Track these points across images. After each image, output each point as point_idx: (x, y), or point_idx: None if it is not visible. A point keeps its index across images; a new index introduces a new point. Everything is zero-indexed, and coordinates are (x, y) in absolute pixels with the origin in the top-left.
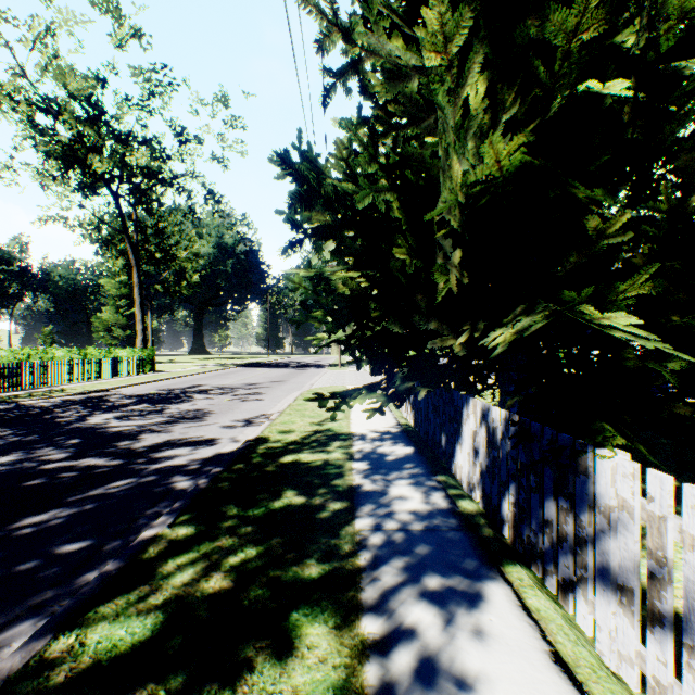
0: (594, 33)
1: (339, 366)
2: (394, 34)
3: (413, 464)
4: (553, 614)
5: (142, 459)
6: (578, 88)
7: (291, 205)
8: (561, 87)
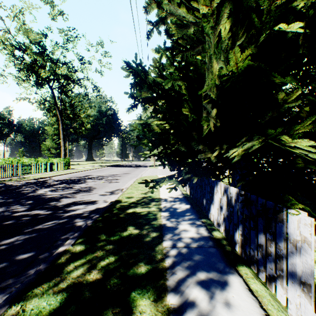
0: (283, 0)
1: (154, 166)
2: (182, 5)
3: (190, 213)
4: (264, 293)
5: (61, 211)
6: (274, 28)
7: (131, 87)
8: (265, 29)
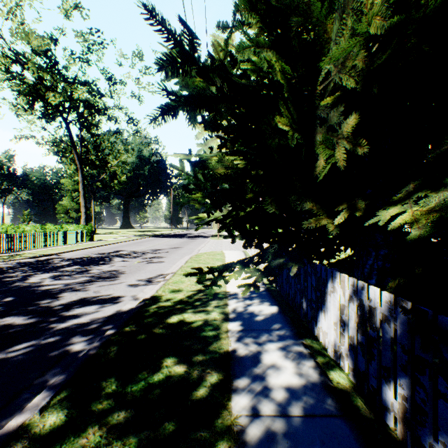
0: None
1: (218, 237)
2: None
3: (279, 324)
4: None
5: (54, 318)
6: None
7: (161, 69)
8: None
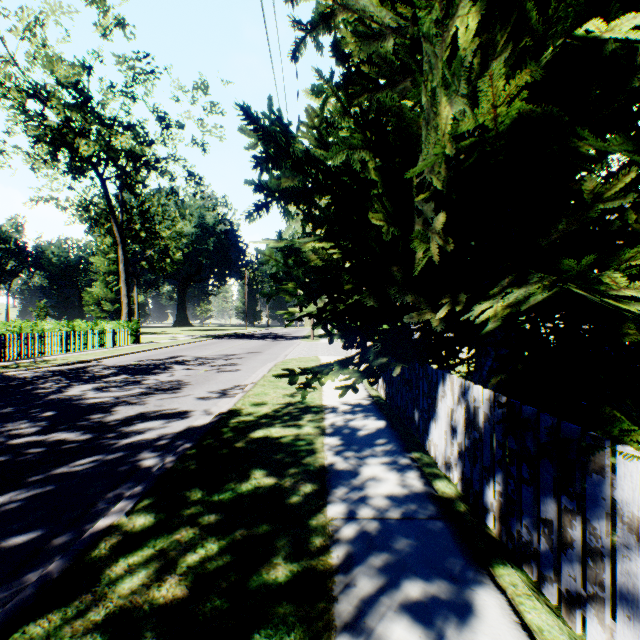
0: None
1: (312, 337)
2: None
3: (385, 439)
4: (559, 635)
5: (113, 434)
6: (575, 33)
7: (256, 166)
8: (555, 34)
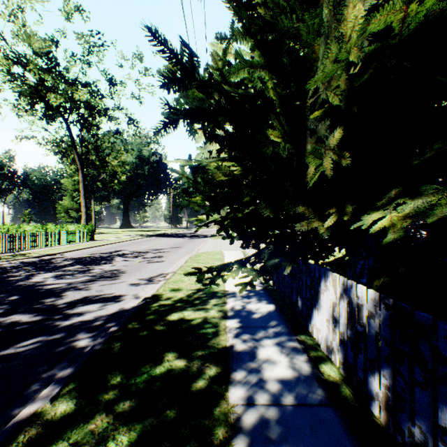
0: None
1: (217, 236)
2: None
3: (275, 322)
4: None
5: (59, 316)
6: None
7: (164, 86)
8: None
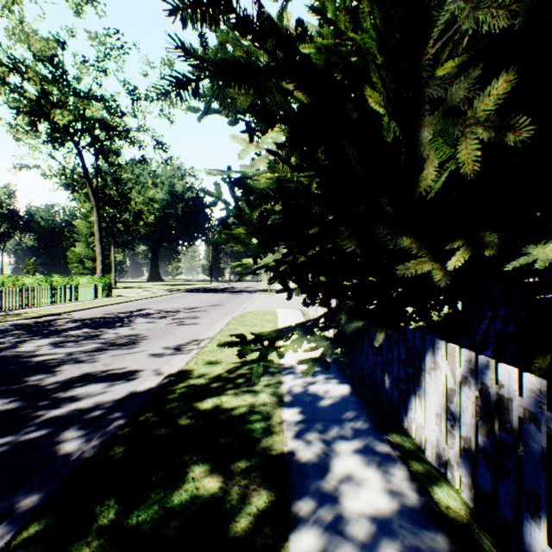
0: None
1: (268, 291)
2: None
3: (353, 412)
4: None
5: (44, 402)
6: None
7: (174, 11)
8: None
